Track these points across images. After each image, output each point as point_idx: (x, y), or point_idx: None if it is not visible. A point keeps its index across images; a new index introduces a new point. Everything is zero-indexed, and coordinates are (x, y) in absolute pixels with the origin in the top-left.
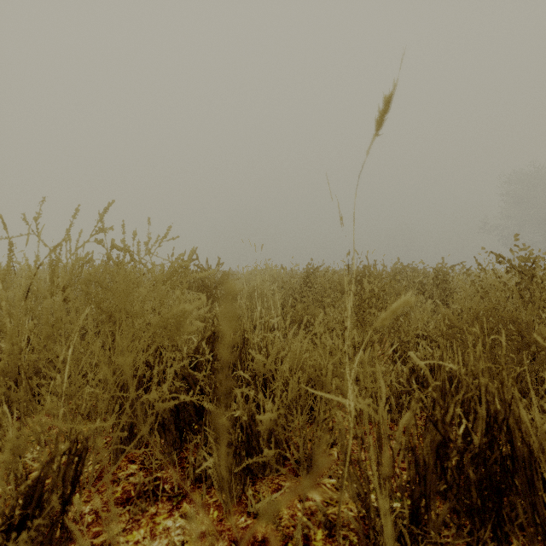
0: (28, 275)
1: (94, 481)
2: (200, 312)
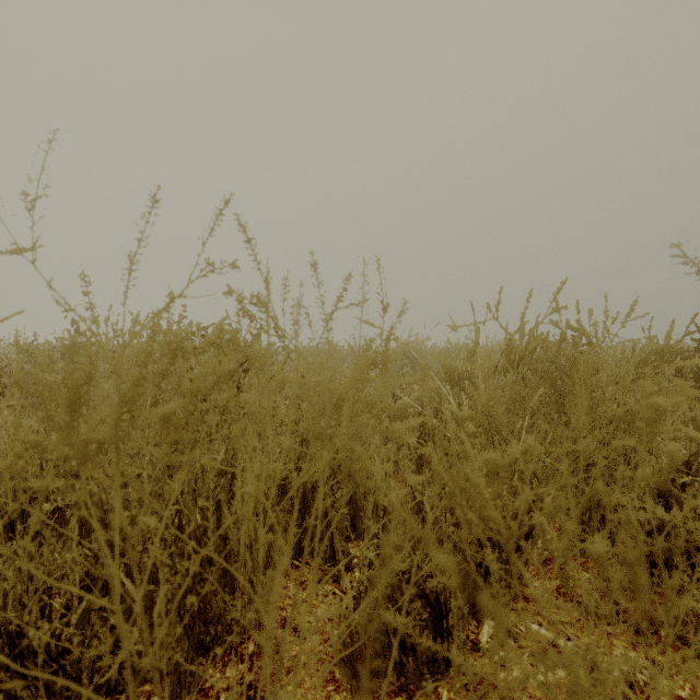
0: (487, 356)
1: (542, 564)
2: (694, 414)
